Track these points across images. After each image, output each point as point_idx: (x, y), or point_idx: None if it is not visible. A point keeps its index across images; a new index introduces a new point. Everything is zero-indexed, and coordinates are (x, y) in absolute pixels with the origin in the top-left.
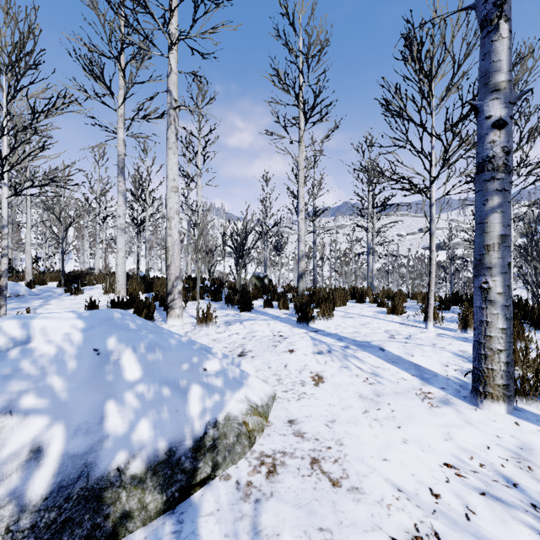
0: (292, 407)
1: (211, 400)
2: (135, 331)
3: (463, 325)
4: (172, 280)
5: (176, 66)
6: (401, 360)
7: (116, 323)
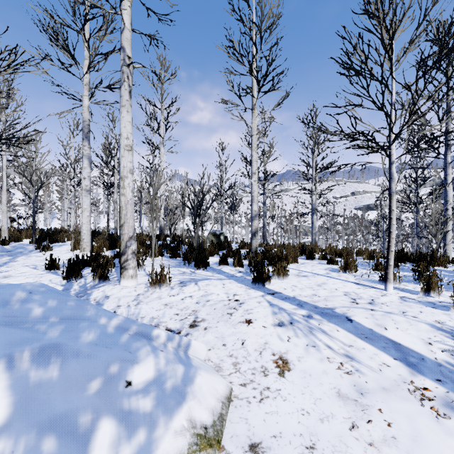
0: (253, 415)
1: (130, 446)
2: (34, 322)
3: (426, 287)
4: (125, 240)
5: (130, 22)
6: (374, 335)
7: (9, 310)
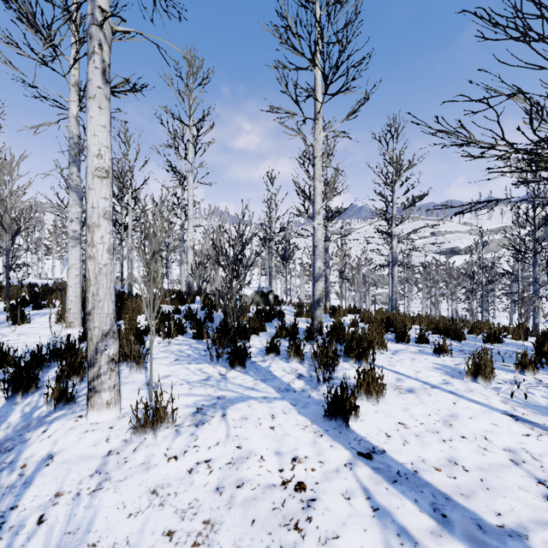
0: None
1: None
2: None
3: None
4: (95, 340)
5: None
6: None
7: None
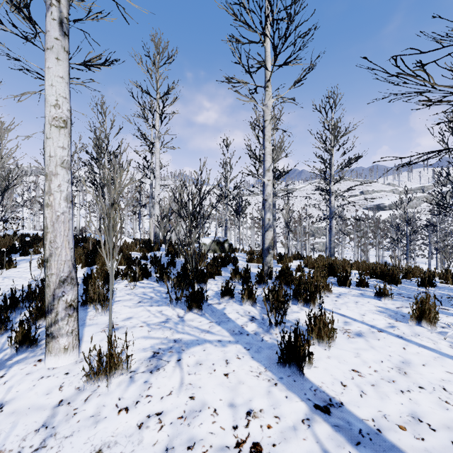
0: None
1: None
2: None
3: None
4: (52, 286)
5: None
6: None
7: None
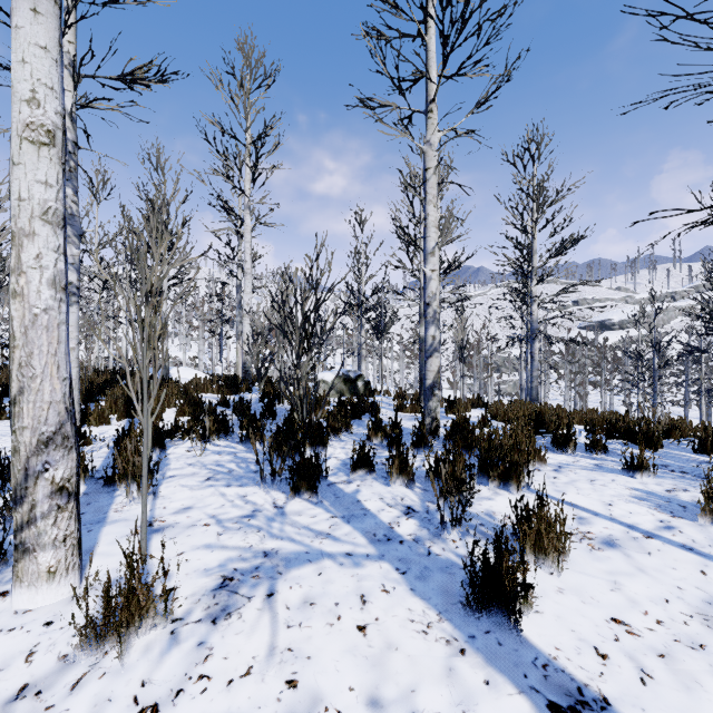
0: None
1: None
2: None
3: None
4: (24, 452)
5: None
6: None
7: None
